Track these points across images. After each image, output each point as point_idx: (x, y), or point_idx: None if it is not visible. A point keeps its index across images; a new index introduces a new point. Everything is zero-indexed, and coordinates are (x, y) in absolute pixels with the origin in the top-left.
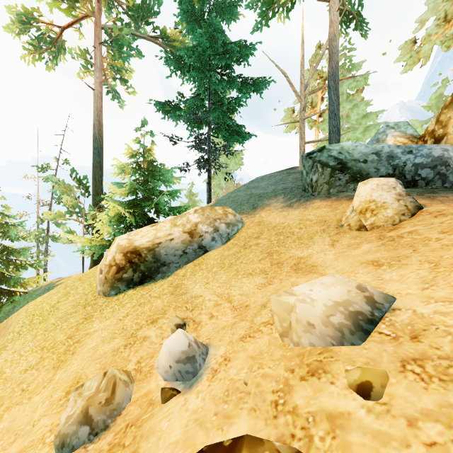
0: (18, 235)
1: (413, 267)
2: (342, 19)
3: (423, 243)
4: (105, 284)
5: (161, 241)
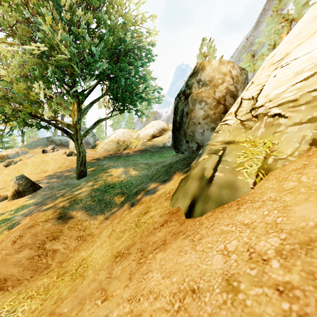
0: None
1: None
2: None
3: None
4: None
5: (8, 154)
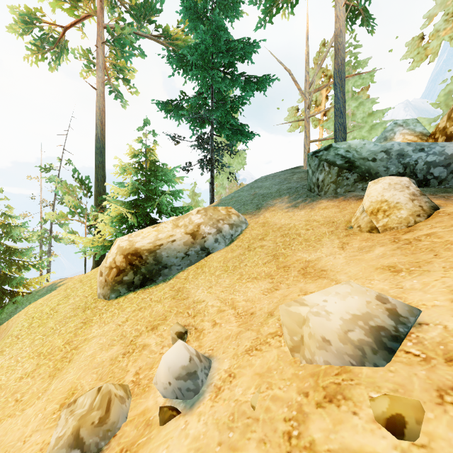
0: (21, 235)
1: (436, 275)
2: (347, 15)
3: (445, 247)
4: (105, 286)
5: (162, 243)
